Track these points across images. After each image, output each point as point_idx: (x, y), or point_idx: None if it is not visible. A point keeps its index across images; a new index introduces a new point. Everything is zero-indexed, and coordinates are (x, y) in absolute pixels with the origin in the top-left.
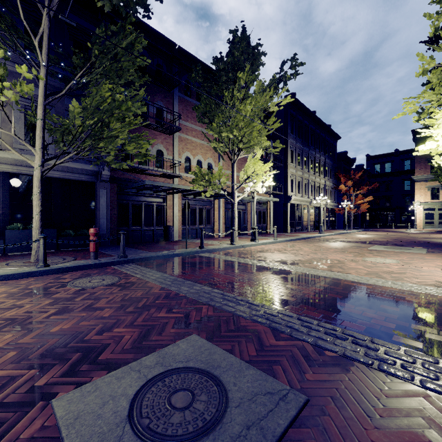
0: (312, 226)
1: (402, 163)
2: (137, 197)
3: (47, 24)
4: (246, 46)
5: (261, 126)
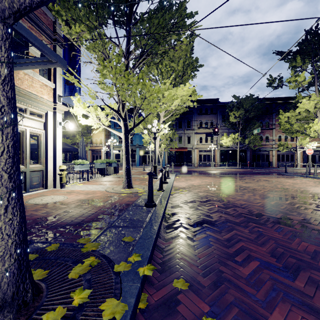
0: None
1: None
2: (258, 152)
3: (240, 125)
4: None
5: None
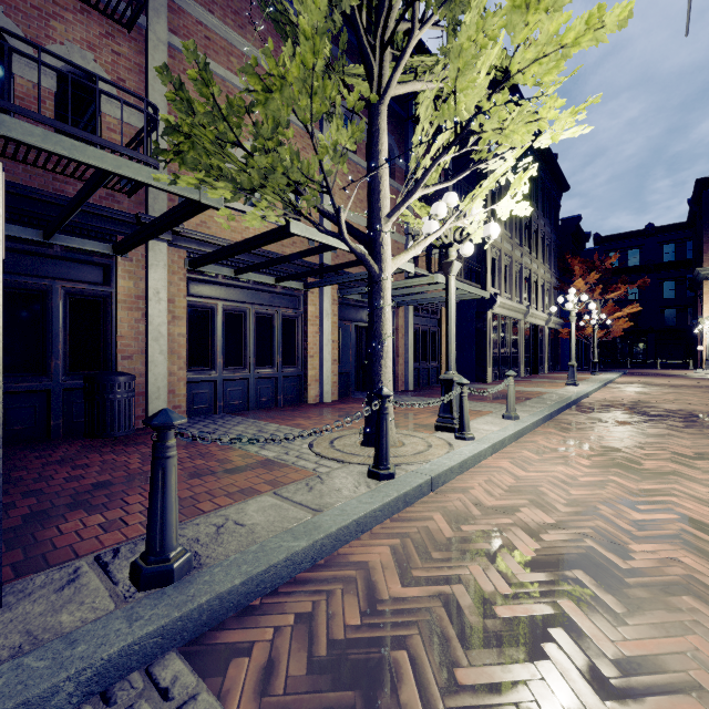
0: (526, 365)
1: (661, 249)
2: None
3: None
4: None
5: None
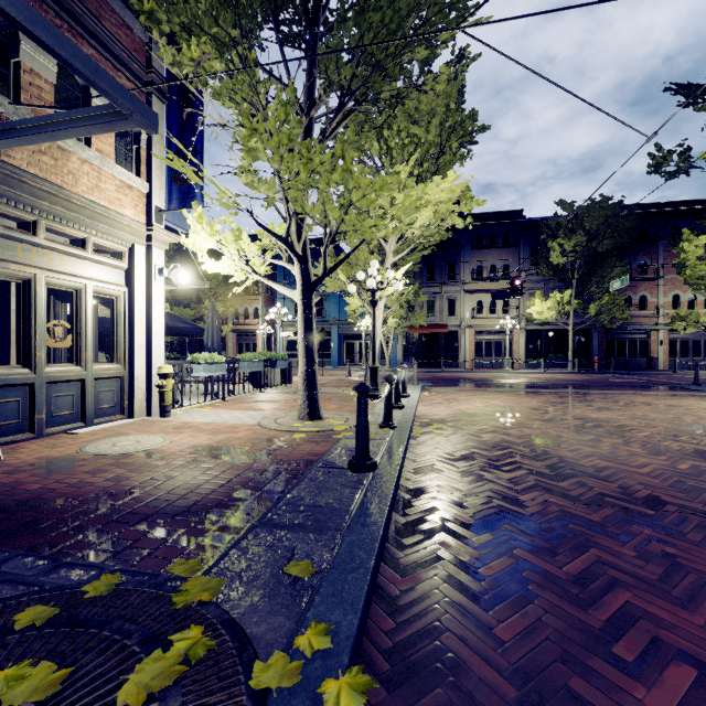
0: None
1: None
2: (621, 335)
3: (577, 270)
4: None
5: None
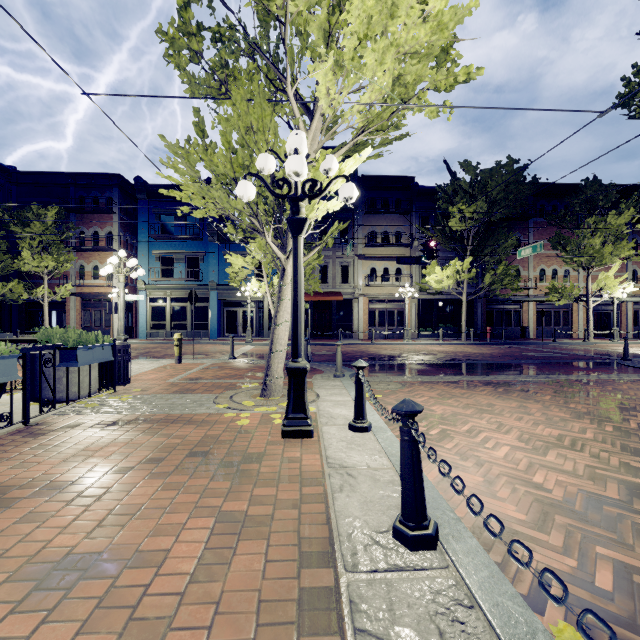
0: None
1: None
2: (499, 305)
3: (471, 239)
4: (598, 186)
5: (611, 250)
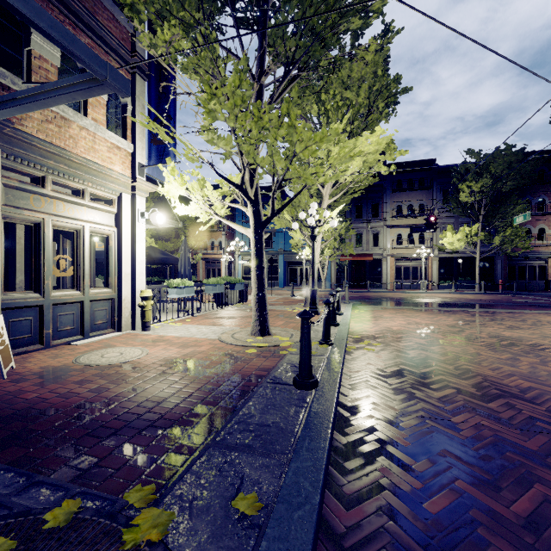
0: None
1: None
2: (521, 261)
3: (483, 207)
4: None
5: None
